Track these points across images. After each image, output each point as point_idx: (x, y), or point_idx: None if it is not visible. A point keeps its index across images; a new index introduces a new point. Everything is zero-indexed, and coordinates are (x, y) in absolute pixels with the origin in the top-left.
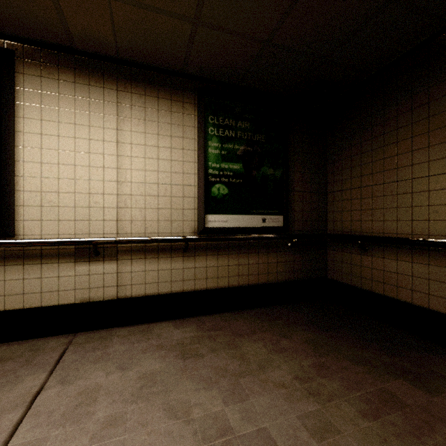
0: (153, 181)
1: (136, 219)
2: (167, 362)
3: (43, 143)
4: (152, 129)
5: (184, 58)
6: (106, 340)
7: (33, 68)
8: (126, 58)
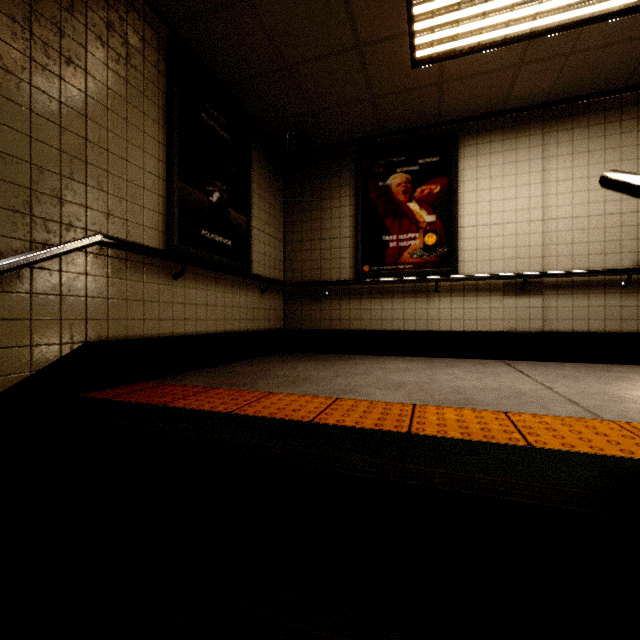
0: (582, 214)
1: (562, 255)
2: (631, 375)
3: (478, 198)
4: (581, 161)
5: (630, 72)
6: (538, 364)
7: (470, 140)
8: (553, 99)
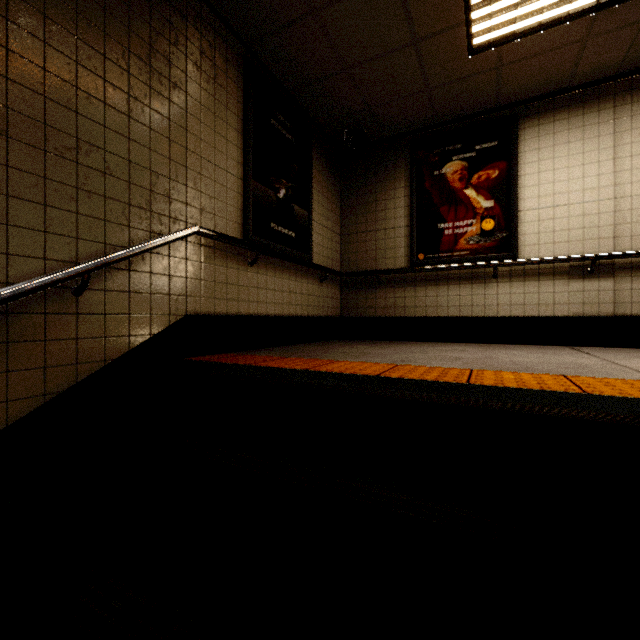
0: None
1: (637, 234)
2: None
3: (540, 180)
4: None
5: None
6: (609, 349)
7: (531, 121)
8: (626, 70)
